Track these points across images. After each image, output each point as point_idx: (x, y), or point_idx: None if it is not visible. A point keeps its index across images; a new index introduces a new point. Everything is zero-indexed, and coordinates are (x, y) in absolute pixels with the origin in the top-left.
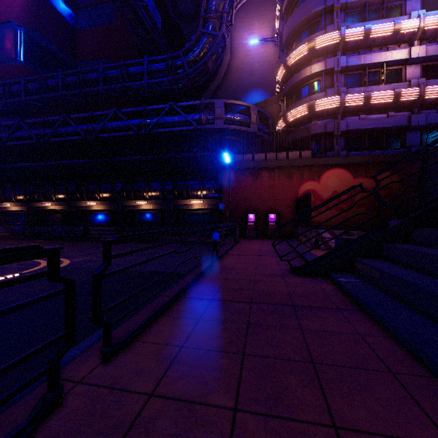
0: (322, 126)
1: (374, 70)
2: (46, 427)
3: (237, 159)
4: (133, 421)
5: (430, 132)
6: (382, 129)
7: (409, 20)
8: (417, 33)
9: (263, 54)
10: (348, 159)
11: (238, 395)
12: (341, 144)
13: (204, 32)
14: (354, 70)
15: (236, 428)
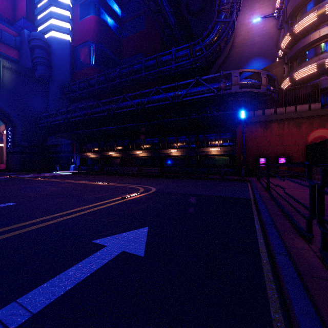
0: None
1: None
2: None
3: (249, 114)
4: None
5: None
6: None
7: None
8: None
9: (263, 28)
10: None
11: None
12: None
13: (218, 21)
14: None
15: None
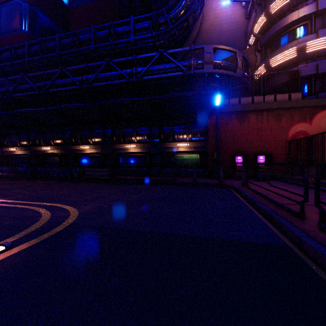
0: (313, 67)
1: None
2: None
3: (223, 103)
4: None
5: None
6: None
7: None
8: None
9: (231, 16)
10: None
11: None
12: None
13: None
14: None
15: None
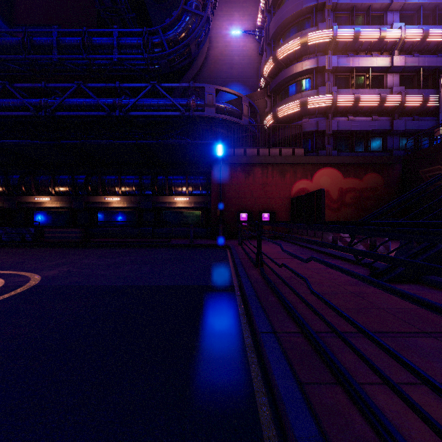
0: (314, 124)
1: (360, 74)
2: None
3: (228, 153)
4: None
5: (410, 137)
6: (368, 132)
7: (393, 29)
8: (399, 43)
9: (243, 48)
10: (339, 159)
11: None
12: (331, 143)
13: (187, 10)
14: (343, 72)
15: None
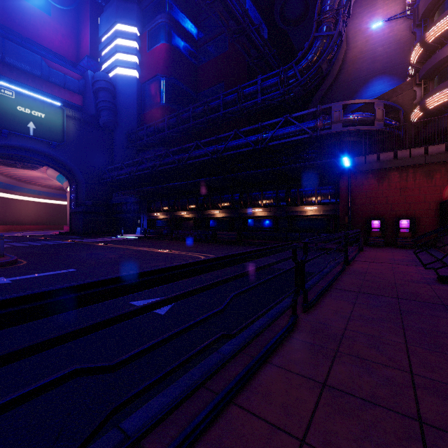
0: None
1: None
2: (297, 328)
3: (358, 161)
4: (342, 335)
5: None
6: None
7: None
8: None
9: (389, 34)
10: None
11: (406, 339)
12: None
13: (317, 36)
14: None
15: (409, 349)
